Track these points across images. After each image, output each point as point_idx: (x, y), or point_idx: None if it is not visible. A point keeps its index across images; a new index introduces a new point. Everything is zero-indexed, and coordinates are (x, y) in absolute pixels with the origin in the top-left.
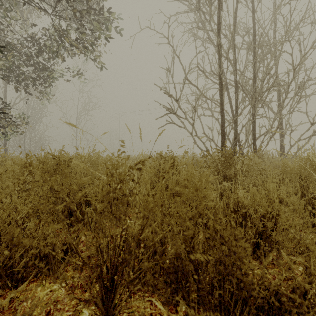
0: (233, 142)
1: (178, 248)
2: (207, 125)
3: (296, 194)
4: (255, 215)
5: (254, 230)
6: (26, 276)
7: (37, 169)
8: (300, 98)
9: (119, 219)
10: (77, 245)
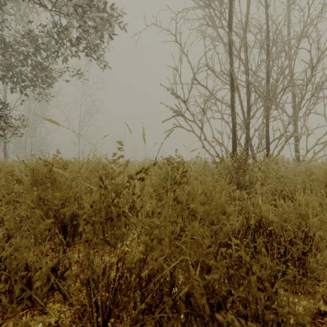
0: (245, 147)
1: (197, 299)
2: (216, 129)
3: (320, 205)
4: (280, 231)
5: (296, 264)
6: (3, 310)
7: (5, 179)
8: (317, 99)
9: (114, 247)
10: (47, 295)
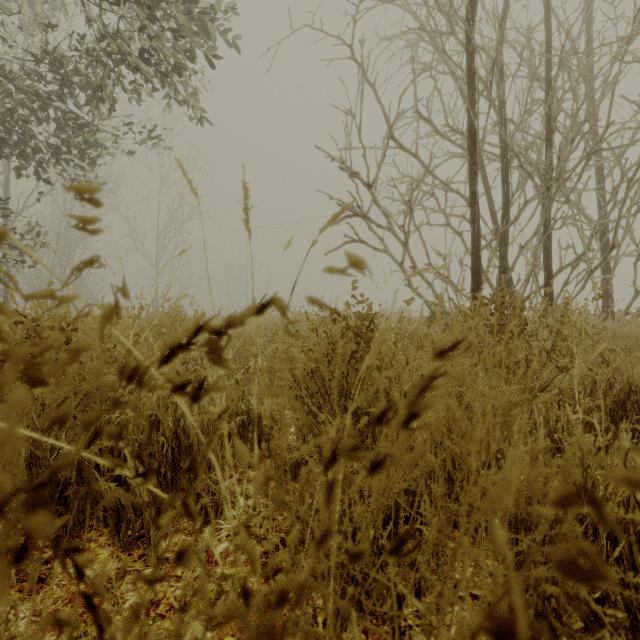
0: (498, 283)
1: None
2: (433, 248)
3: None
4: None
5: None
6: None
7: None
8: None
9: None
10: None
